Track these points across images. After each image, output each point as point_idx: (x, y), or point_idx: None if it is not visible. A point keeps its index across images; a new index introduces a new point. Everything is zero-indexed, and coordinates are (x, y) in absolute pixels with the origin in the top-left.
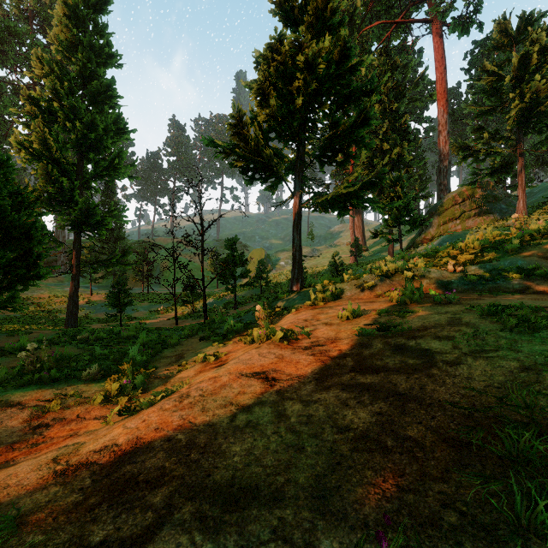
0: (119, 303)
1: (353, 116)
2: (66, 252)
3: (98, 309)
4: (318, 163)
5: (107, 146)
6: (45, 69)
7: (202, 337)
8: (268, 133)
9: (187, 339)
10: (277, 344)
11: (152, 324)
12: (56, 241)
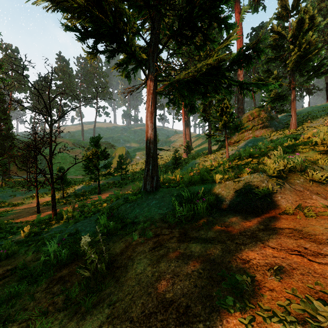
0: None
1: None
2: None
3: None
4: (176, 43)
5: None
6: None
7: (8, 269)
8: None
9: None
10: None
11: (16, 212)
12: None
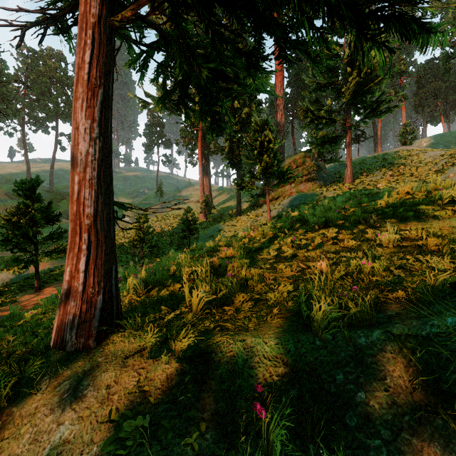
0: None
1: None
2: None
3: None
4: None
5: None
6: None
7: None
8: None
9: None
10: None
11: None
12: None
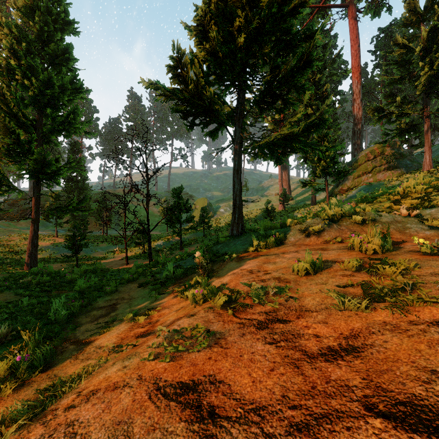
0: (75, 245)
1: (291, 66)
2: (26, 199)
3: (61, 250)
4: (258, 109)
5: (64, 104)
6: (5, 31)
7: (141, 283)
8: (208, 77)
9: (127, 284)
10: (218, 312)
11: (106, 264)
12: (16, 189)
